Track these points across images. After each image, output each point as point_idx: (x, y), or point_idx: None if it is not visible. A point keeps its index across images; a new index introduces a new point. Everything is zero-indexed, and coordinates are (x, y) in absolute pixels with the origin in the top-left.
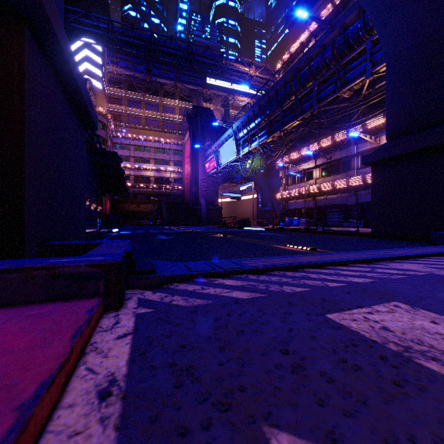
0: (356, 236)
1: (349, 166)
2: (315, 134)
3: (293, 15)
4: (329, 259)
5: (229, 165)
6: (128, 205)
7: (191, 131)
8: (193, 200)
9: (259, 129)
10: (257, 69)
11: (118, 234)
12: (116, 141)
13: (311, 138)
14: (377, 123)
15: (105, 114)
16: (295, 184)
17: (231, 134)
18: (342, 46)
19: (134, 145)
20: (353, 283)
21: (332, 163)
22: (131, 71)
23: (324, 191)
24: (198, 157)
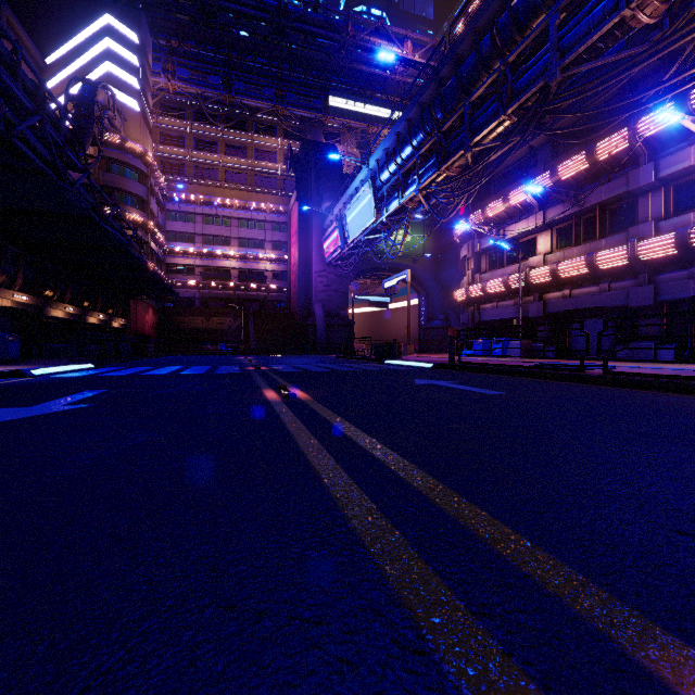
0: None
1: (632, 218)
2: (541, 157)
3: None
4: None
5: (363, 240)
6: (190, 318)
7: (298, 185)
8: (302, 309)
9: (419, 157)
10: (417, 48)
11: None
12: (172, 207)
13: (533, 167)
14: None
15: (142, 155)
16: (496, 269)
17: (366, 180)
18: None
19: (203, 214)
20: None
21: (585, 215)
22: (198, 86)
23: (565, 280)
24: (310, 231)
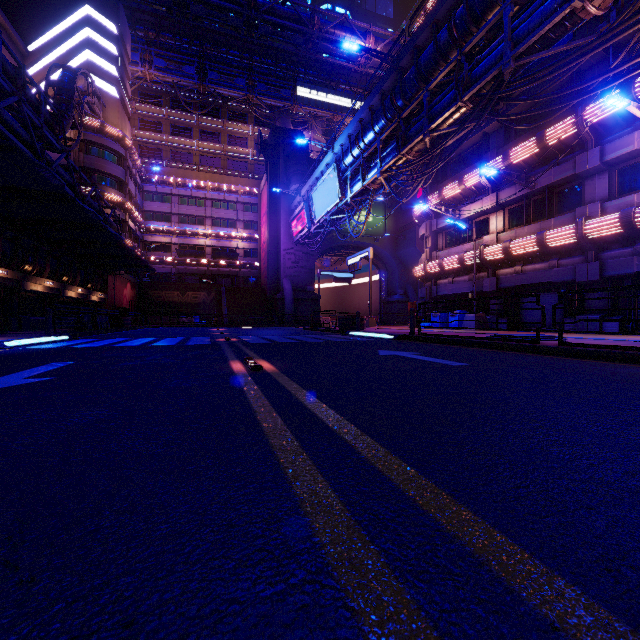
0: None
1: (579, 199)
2: (494, 142)
3: None
4: None
5: (328, 219)
6: (166, 293)
7: (268, 169)
8: (272, 284)
9: (381, 142)
10: (379, 41)
11: None
12: (149, 188)
13: (486, 152)
14: None
15: (121, 139)
16: (452, 247)
17: (331, 164)
18: None
19: (179, 195)
20: None
21: (535, 196)
22: (174, 75)
23: (517, 257)
24: (279, 211)
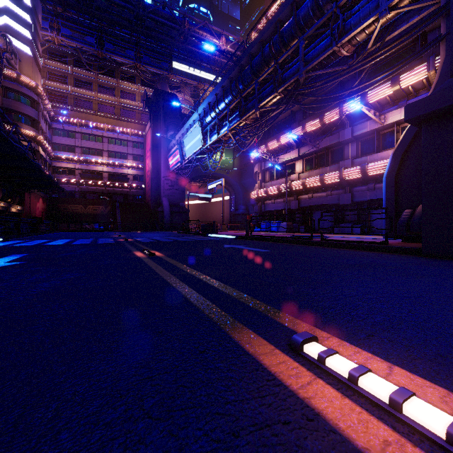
0: (387, 251)
1: (342, 156)
2: (298, 117)
3: None
4: None
5: (195, 158)
6: (71, 206)
7: (151, 119)
8: (154, 201)
9: (229, 110)
10: (228, 42)
11: None
12: (57, 126)
13: (293, 123)
14: (382, 96)
15: (34, 87)
16: (274, 180)
17: (197, 120)
18: None
19: (82, 133)
20: None
21: (319, 152)
22: (78, 42)
23: (309, 188)
24: (160, 149)
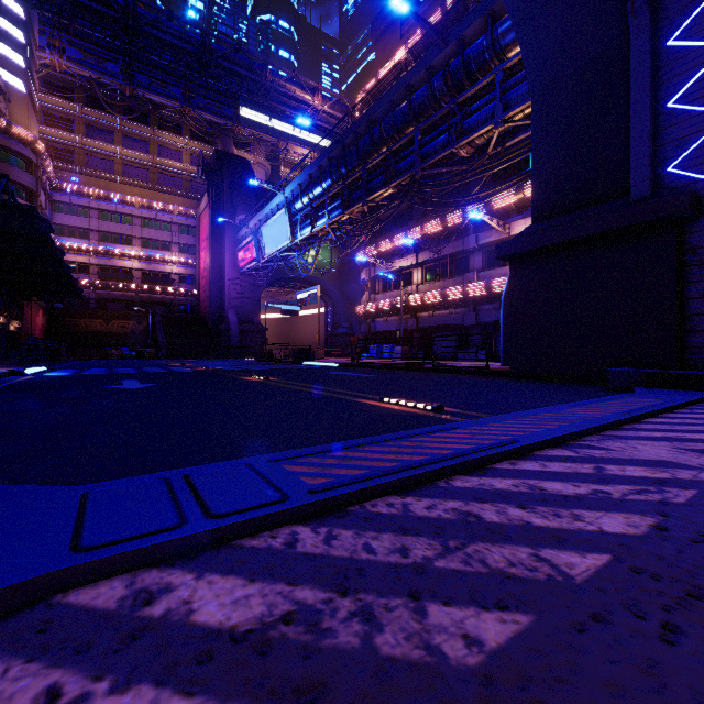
0: (486, 375)
1: (467, 267)
2: (416, 213)
3: (382, 22)
4: (493, 442)
5: (278, 256)
6: (86, 321)
7: (211, 193)
8: (215, 315)
9: (328, 198)
10: (326, 99)
11: (30, 379)
12: (61, 198)
13: (411, 219)
14: (507, 202)
15: (31, 143)
16: (386, 291)
17: (282, 204)
18: (459, 72)
19: (100, 209)
20: (621, 545)
21: (442, 260)
22: (93, 70)
23: (430, 304)
24: (223, 239)
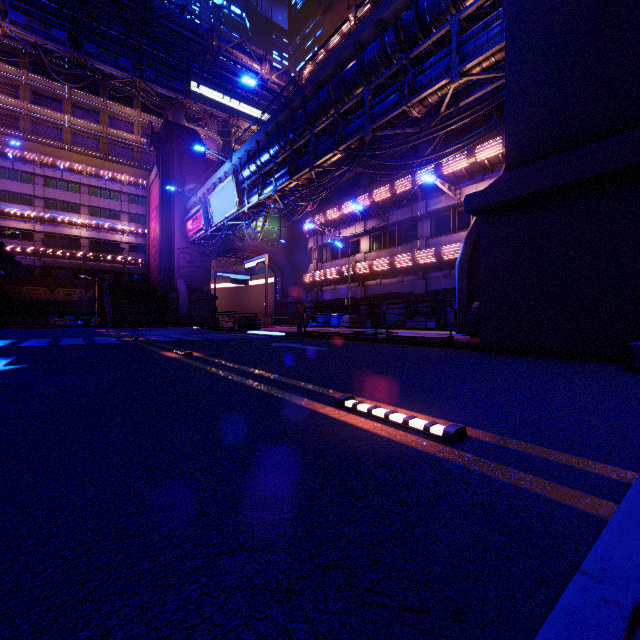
0: (451, 347)
1: (415, 234)
2: (364, 181)
3: None
4: None
5: (226, 224)
6: (28, 288)
7: (160, 163)
8: (164, 283)
9: (275, 164)
10: (274, 69)
11: None
12: (2, 163)
13: (358, 188)
14: (458, 167)
15: None
16: (334, 260)
17: (229, 173)
18: (413, 24)
19: (45, 176)
20: None
21: (390, 228)
22: (38, 36)
23: (378, 272)
24: (173, 208)
